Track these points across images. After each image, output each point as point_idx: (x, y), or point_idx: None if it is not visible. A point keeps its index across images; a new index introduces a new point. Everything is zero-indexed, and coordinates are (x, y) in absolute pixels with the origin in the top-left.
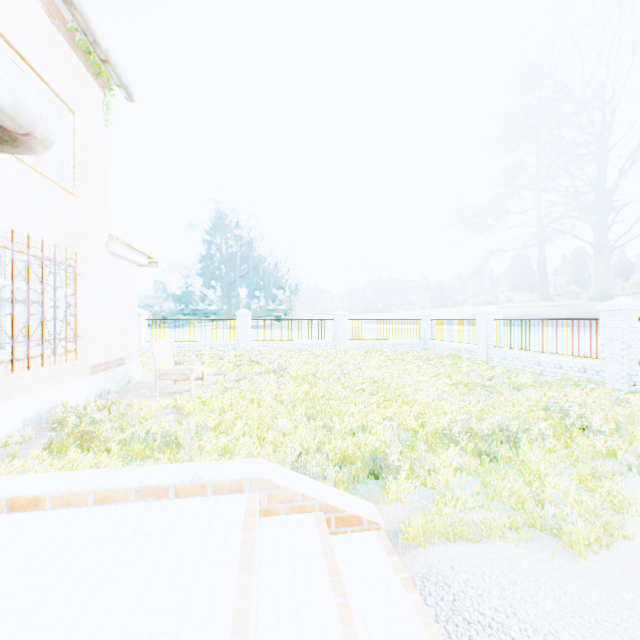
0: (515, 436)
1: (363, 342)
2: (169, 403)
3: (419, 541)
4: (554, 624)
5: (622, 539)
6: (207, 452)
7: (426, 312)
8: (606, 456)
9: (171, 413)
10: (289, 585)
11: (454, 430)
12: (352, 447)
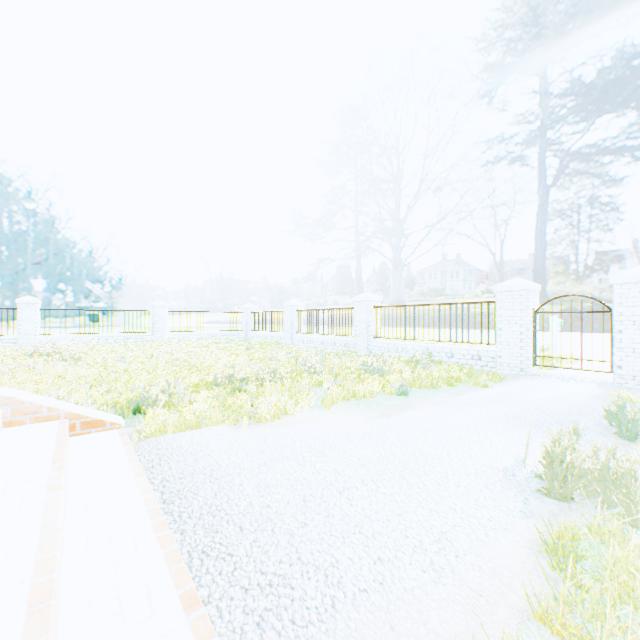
0: (264, 378)
1: (185, 334)
2: None
3: (156, 434)
4: (213, 441)
5: (292, 415)
6: None
7: (248, 305)
8: (318, 385)
9: None
10: (19, 446)
11: (219, 377)
12: (127, 397)
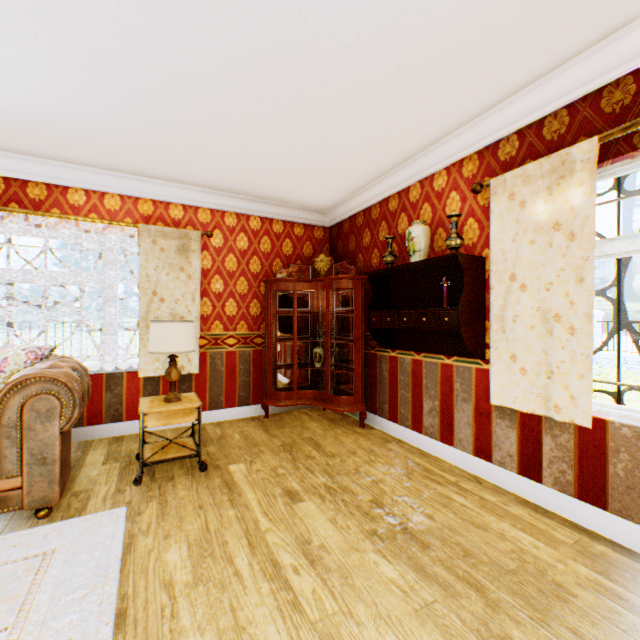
0: None
1: None
2: None
3: None
4: None
5: None
6: None
7: None
8: None
9: None
10: None
11: None
12: None
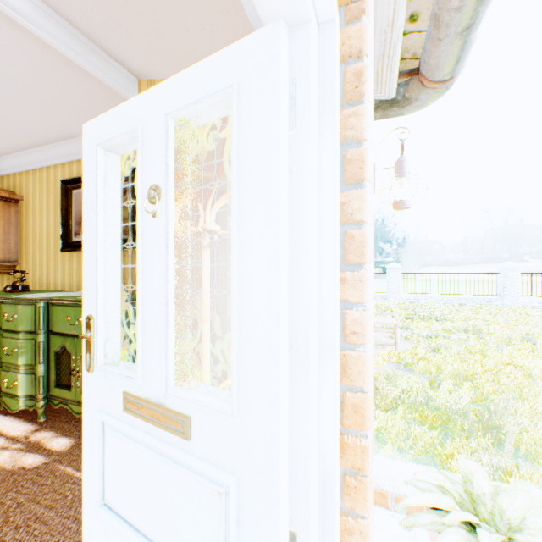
0: None
1: None
2: (387, 356)
3: None
4: None
5: None
6: (523, 443)
7: None
8: None
9: (397, 368)
10: None
11: None
12: None
